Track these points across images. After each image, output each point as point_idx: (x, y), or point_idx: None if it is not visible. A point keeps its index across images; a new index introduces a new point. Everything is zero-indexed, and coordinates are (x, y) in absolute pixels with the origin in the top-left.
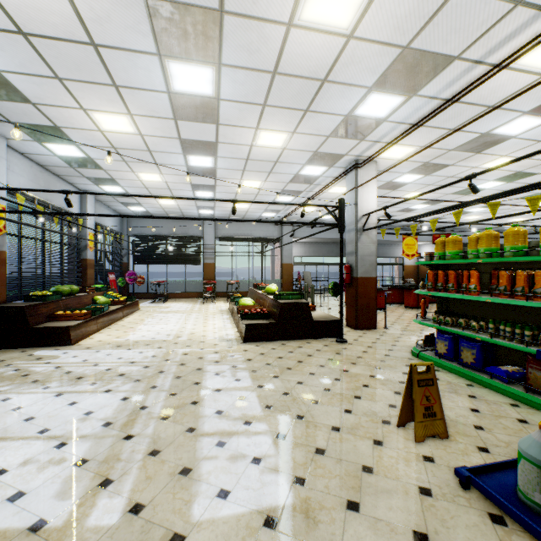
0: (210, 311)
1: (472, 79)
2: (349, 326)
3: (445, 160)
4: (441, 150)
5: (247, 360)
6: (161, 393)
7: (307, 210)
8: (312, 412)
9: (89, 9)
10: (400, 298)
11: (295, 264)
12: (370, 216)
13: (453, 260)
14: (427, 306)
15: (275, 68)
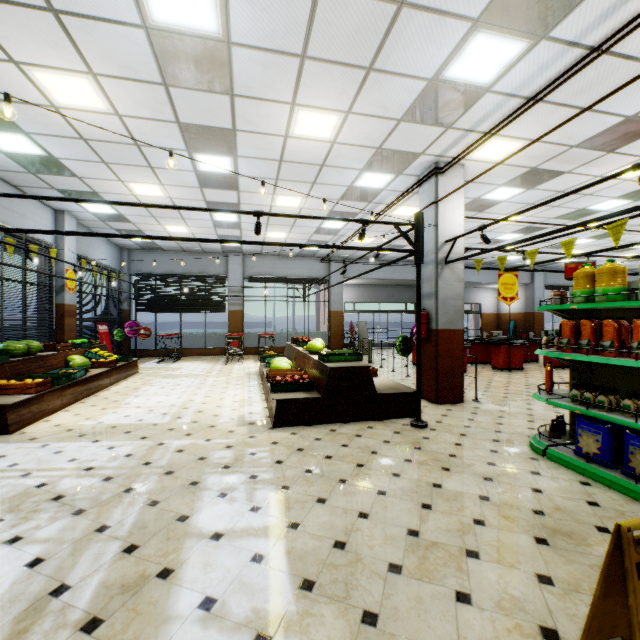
0: (234, 374)
1: None
2: (425, 398)
3: (560, 163)
4: (560, 146)
5: (275, 463)
6: (108, 546)
7: (362, 242)
8: (393, 603)
9: None
10: (484, 356)
11: (346, 311)
12: (456, 243)
13: (617, 303)
14: (521, 367)
15: None
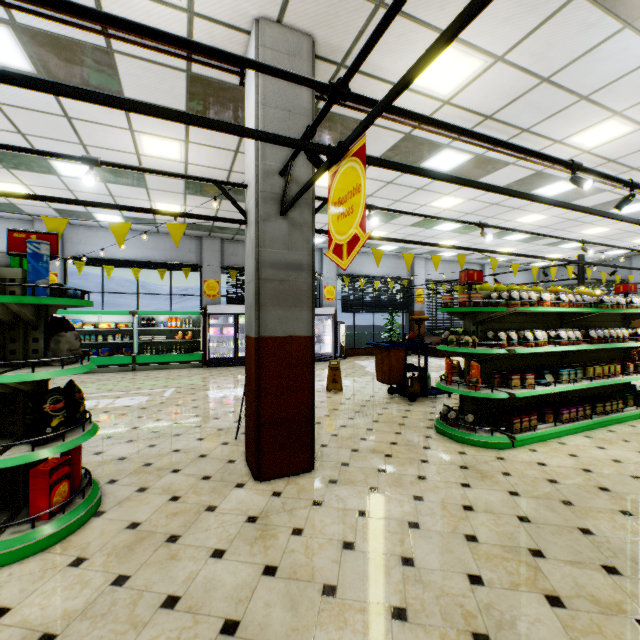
0: None
1: (583, 160)
2: None
3: None
4: None
5: None
6: None
7: None
8: None
9: (402, 232)
10: None
11: None
12: None
13: None
14: None
15: (466, 213)
